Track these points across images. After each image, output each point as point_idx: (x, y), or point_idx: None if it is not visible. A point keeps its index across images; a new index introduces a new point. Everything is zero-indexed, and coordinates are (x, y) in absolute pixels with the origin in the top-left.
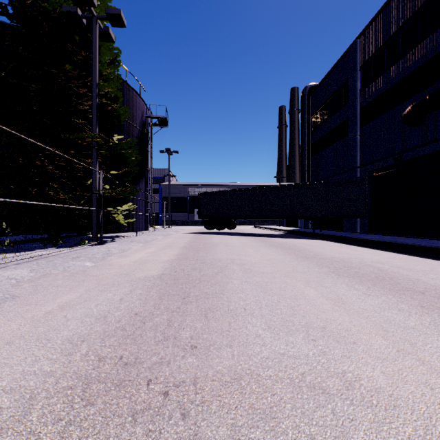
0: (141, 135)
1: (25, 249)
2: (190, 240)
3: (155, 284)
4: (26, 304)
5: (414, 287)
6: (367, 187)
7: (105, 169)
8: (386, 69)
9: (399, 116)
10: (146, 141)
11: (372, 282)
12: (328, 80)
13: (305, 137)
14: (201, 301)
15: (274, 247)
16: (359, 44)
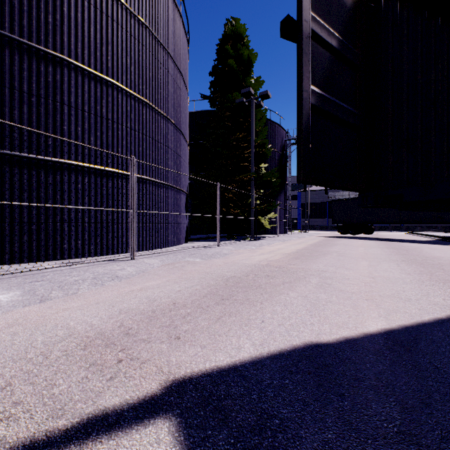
0: (281, 157)
1: (221, 240)
2: (318, 241)
3: (285, 255)
4: (240, 255)
5: (447, 268)
6: None
7: (257, 191)
8: None
9: None
10: (285, 160)
11: (419, 265)
12: None
13: None
14: (303, 260)
15: (389, 248)
16: None
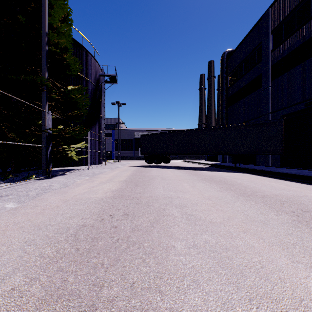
0: (95, 89)
1: None
2: (132, 173)
3: (58, 255)
4: None
5: None
6: (283, 128)
7: (58, 112)
8: (296, 29)
9: (309, 68)
10: (100, 94)
11: None
12: (243, 45)
13: (224, 91)
14: None
15: (207, 180)
16: (271, 12)
